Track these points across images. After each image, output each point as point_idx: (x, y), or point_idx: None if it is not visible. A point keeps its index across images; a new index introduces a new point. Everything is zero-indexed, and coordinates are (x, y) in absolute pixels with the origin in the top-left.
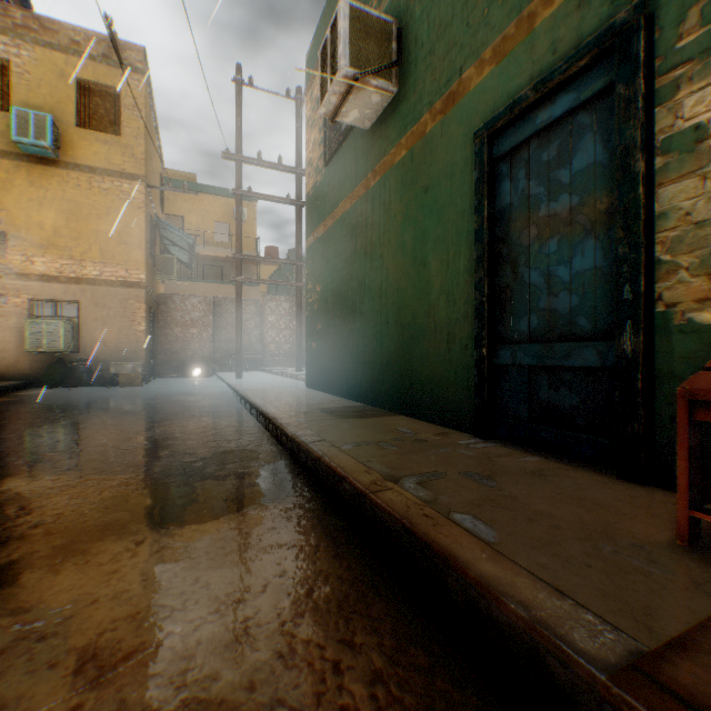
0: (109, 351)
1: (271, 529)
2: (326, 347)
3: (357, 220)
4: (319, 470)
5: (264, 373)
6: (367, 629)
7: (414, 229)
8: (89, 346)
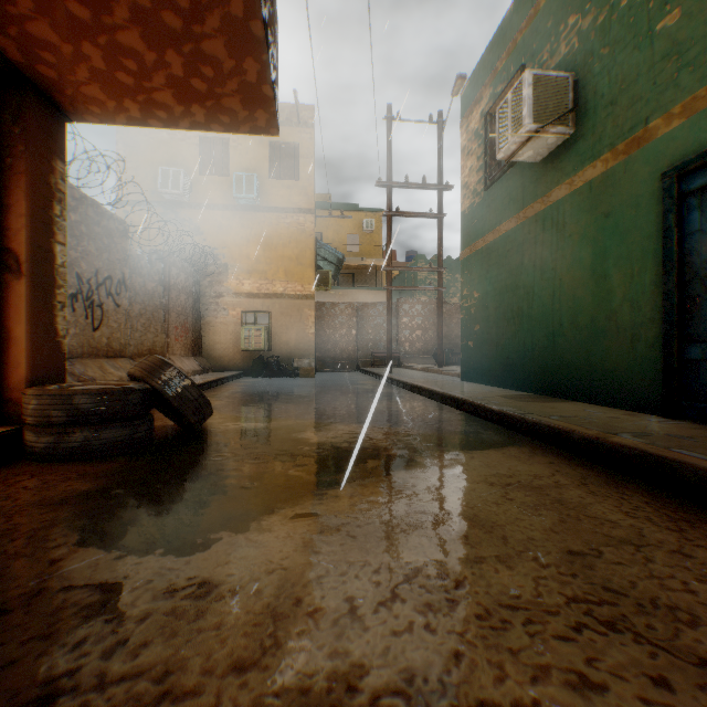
0: (290, 350)
1: (529, 456)
2: (485, 345)
3: (524, 238)
4: (539, 430)
5: (404, 369)
6: (629, 491)
7: (592, 247)
8: (276, 345)
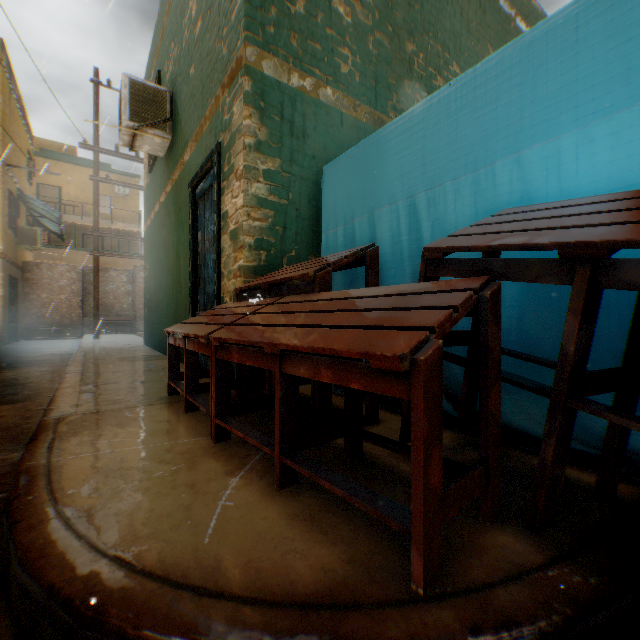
0: None
1: (1, 412)
2: (151, 312)
3: (161, 220)
4: None
5: (131, 335)
6: (4, 433)
7: (177, 234)
8: None
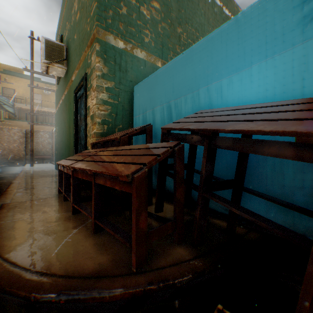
0: None
1: None
2: (58, 153)
3: (62, 108)
4: None
5: (50, 164)
6: None
7: (69, 115)
8: None
